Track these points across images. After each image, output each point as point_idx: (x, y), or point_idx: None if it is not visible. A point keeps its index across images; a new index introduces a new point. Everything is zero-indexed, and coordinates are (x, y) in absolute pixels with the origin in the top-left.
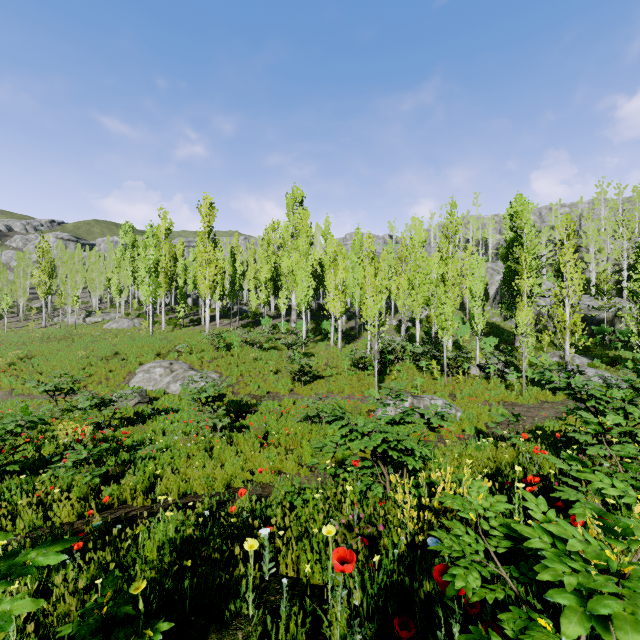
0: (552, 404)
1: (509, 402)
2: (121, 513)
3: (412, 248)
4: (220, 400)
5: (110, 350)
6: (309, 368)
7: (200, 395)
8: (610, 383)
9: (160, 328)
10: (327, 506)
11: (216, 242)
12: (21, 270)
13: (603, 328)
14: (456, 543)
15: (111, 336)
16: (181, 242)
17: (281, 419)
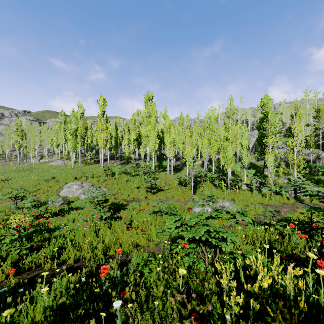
0: (288, 204)
1: (264, 203)
2: (34, 274)
3: (210, 122)
4: (105, 202)
5: (50, 176)
6: (155, 185)
7: (94, 199)
8: None
9: (78, 165)
10: (165, 276)
11: (107, 119)
12: (7, 135)
13: (310, 164)
14: None
15: (52, 169)
16: (90, 121)
17: (140, 213)
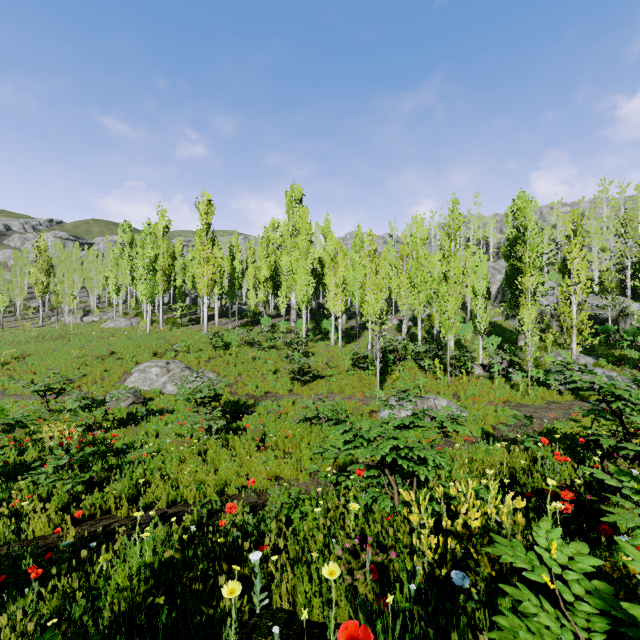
0: (559, 405)
1: (515, 402)
2: (102, 525)
3: (414, 245)
4: (216, 401)
5: (106, 349)
6: (309, 368)
7: (195, 395)
8: (635, 383)
9: (158, 327)
10: (328, 522)
11: (214, 240)
12: (18, 269)
13: (607, 327)
14: (536, 635)
15: (108, 335)
16: (180, 241)
17: (279, 420)
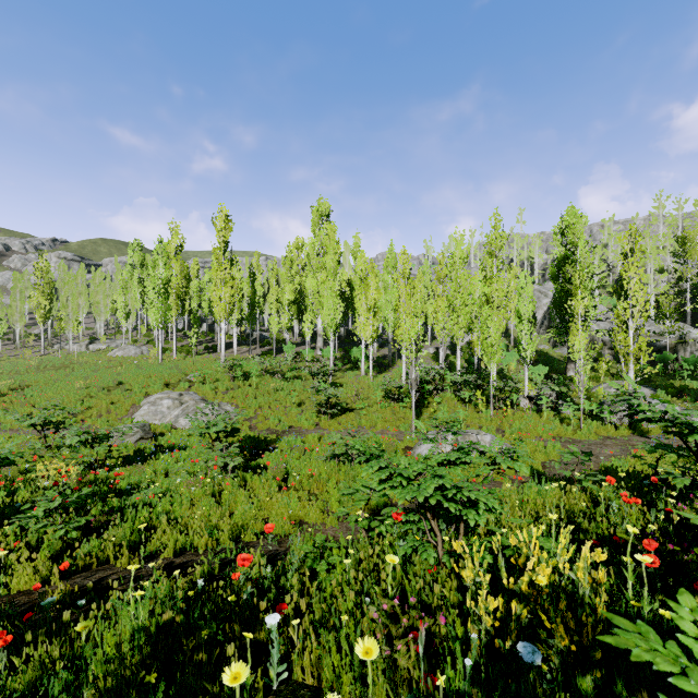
0: (615, 440)
1: (566, 438)
2: (98, 577)
3: (452, 265)
4: (233, 435)
5: (113, 380)
6: (337, 399)
7: (209, 430)
8: None
9: (171, 356)
10: (360, 576)
11: (233, 259)
12: (18, 292)
13: (666, 355)
14: None
15: (116, 365)
16: (195, 261)
17: (304, 458)
